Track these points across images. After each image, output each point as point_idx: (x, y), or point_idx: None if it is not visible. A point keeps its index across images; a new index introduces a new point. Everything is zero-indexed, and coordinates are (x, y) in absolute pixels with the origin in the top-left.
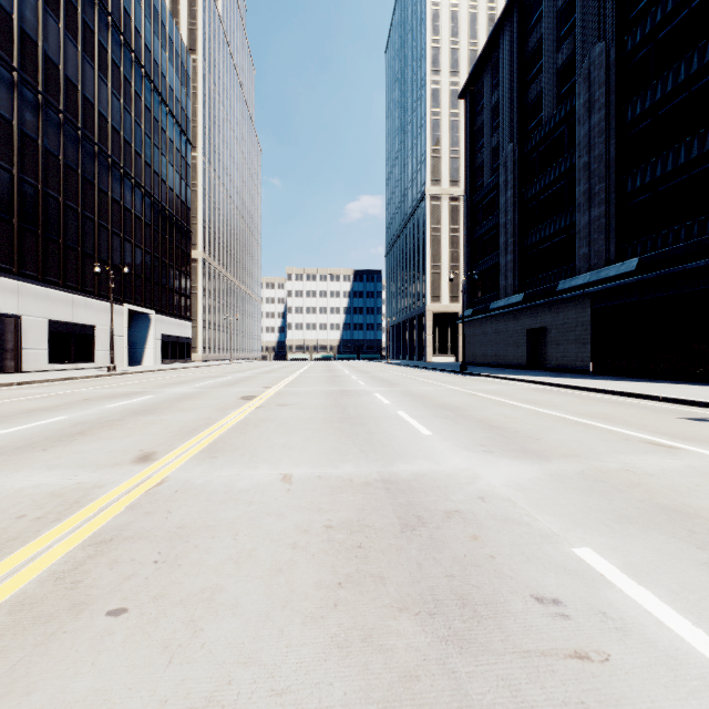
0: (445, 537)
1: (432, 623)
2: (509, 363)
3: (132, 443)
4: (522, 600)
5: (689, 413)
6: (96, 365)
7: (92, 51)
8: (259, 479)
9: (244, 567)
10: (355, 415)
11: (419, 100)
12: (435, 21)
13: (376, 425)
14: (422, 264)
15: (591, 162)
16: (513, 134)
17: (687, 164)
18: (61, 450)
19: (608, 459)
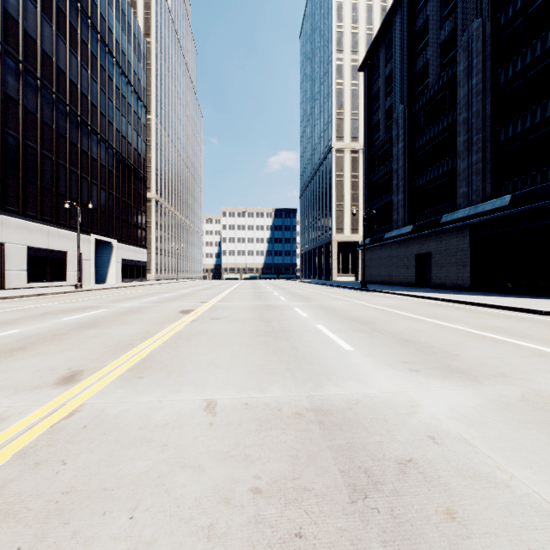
0: (411, 514)
1: None
2: (400, 282)
3: (64, 360)
4: None
5: None
6: (68, 283)
7: (64, 30)
8: (181, 407)
9: None
10: (279, 329)
11: (326, 73)
12: (339, 11)
13: (299, 340)
14: (329, 203)
15: (469, 117)
16: (403, 97)
17: None
18: None
19: (540, 379)
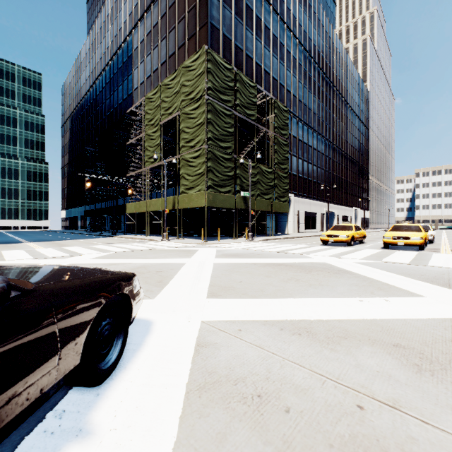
0: None
1: None
2: None
3: None
4: None
5: None
6: None
7: (347, 124)
8: None
9: None
10: None
11: None
12: None
13: None
14: None
15: None
16: None
17: None
18: None
19: None
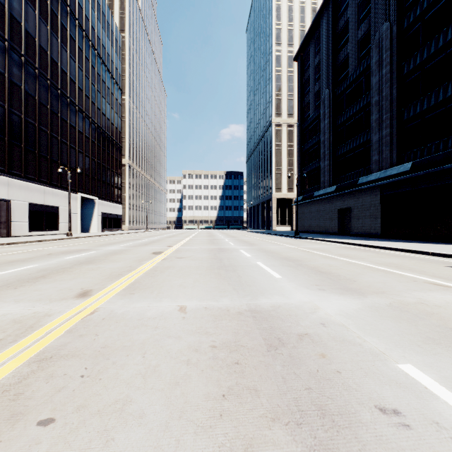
0: (301, 355)
1: (300, 432)
2: (326, 231)
3: (76, 284)
4: (369, 411)
5: (451, 263)
6: (60, 232)
7: (57, 29)
8: (163, 309)
9: (149, 381)
10: (228, 265)
11: (267, 62)
12: (278, 11)
13: (243, 271)
14: (270, 167)
15: (380, 100)
16: (329, 83)
17: (444, 100)
18: (27, 288)
19: (406, 295)
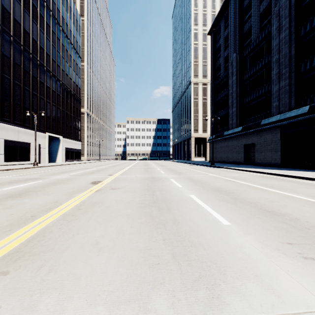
0: None
1: None
2: (234, 161)
3: None
4: None
5: None
6: (31, 162)
7: (29, 8)
8: None
9: None
10: (161, 199)
11: (188, 38)
12: (196, 1)
13: (178, 211)
14: (189, 115)
15: (280, 58)
16: (236, 49)
17: None
18: None
19: None
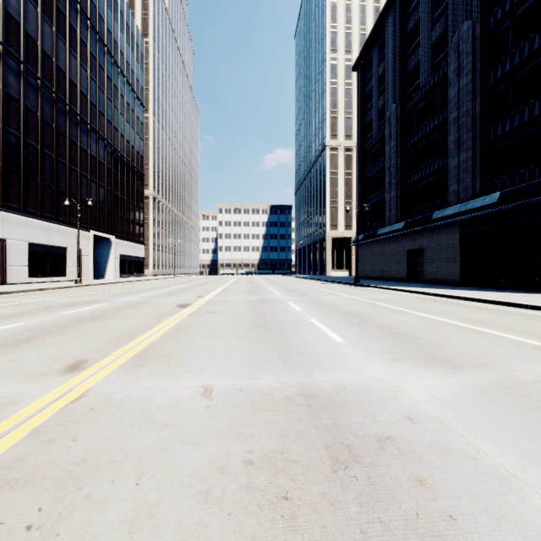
0: (386, 481)
1: None
2: (392, 277)
3: (69, 350)
4: None
5: None
6: (68, 278)
7: (64, 31)
8: (180, 392)
9: (138, 539)
10: (273, 322)
11: (320, 73)
12: (333, 11)
13: (291, 332)
14: (323, 200)
15: (459, 116)
16: (396, 97)
17: (540, 116)
18: None
19: (517, 368)
